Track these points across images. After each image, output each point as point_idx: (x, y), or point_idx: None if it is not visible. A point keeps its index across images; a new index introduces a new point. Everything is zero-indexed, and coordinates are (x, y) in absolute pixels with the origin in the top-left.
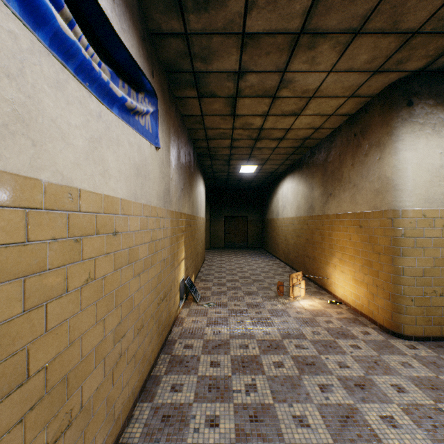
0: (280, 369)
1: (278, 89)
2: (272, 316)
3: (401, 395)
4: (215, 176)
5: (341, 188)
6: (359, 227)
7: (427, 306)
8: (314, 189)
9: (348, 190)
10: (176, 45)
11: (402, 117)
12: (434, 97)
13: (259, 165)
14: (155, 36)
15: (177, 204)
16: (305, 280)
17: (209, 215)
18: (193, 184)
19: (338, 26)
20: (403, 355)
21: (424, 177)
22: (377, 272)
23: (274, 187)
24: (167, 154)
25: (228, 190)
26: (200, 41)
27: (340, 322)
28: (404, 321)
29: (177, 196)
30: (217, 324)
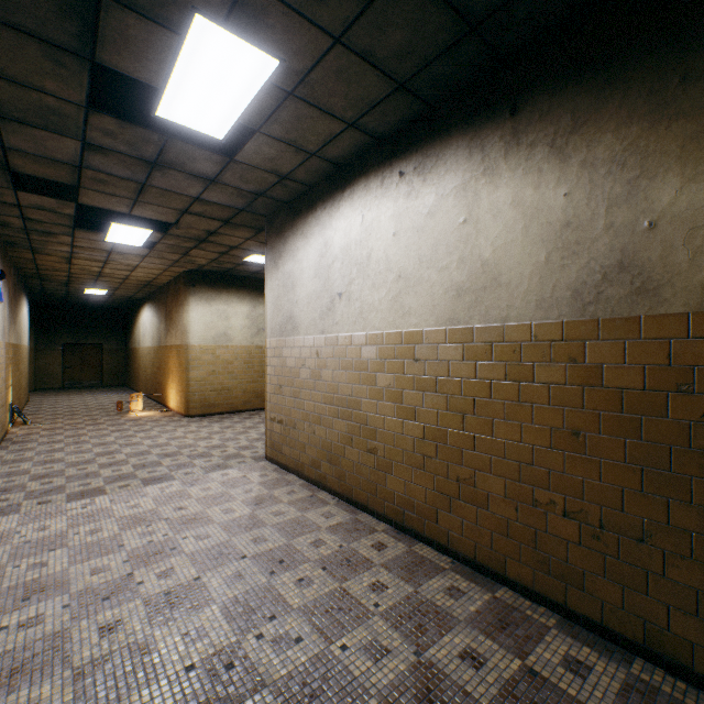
0: (100, 433)
1: (108, 261)
2: (106, 422)
3: (163, 429)
4: (47, 293)
5: (173, 327)
6: (178, 355)
7: (204, 398)
8: (162, 323)
9: (175, 329)
10: (20, 239)
11: (191, 292)
12: (208, 284)
13: (111, 290)
14: (3, 235)
15: (9, 336)
16: (156, 404)
17: (35, 342)
18: (19, 311)
19: (134, 253)
20: (182, 422)
21: (202, 327)
22: (183, 382)
23: (137, 312)
24: (5, 301)
25: (70, 307)
26: (41, 241)
27: (160, 417)
28: (191, 407)
29: (9, 330)
30: (53, 429)
